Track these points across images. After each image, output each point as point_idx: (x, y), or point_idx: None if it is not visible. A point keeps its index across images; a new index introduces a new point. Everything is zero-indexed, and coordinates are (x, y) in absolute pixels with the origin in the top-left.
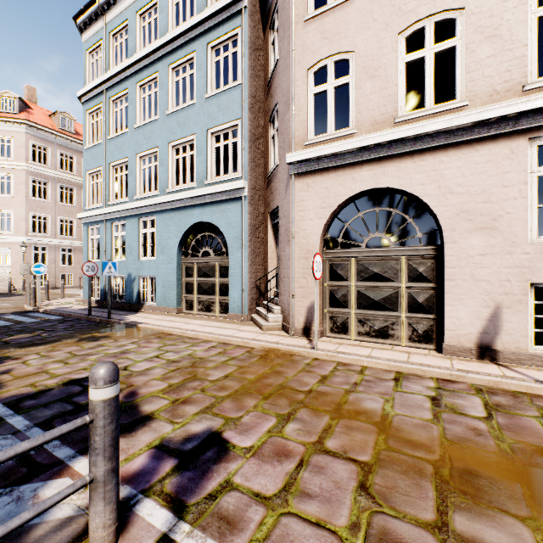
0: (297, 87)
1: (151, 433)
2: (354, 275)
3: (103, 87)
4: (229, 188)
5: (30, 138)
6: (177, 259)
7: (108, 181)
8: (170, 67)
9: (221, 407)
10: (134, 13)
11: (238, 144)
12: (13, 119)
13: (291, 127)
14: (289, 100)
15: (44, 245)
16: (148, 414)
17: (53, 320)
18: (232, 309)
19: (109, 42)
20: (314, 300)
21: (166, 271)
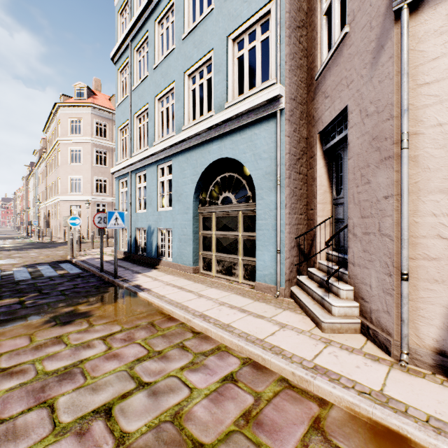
0: None
1: None
2: None
3: (129, 40)
4: (257, 102)
5: (94, 117)
6: (193, 208)
7: (132, 132)
8: None
9: None
10: None
11: (270, 38)
12: (82, 103)
13: None
14: None
15: (104, 203)
16: None
17: (68, 275)
18: (262, 276)
19: None
20: None
21: (182, 223)
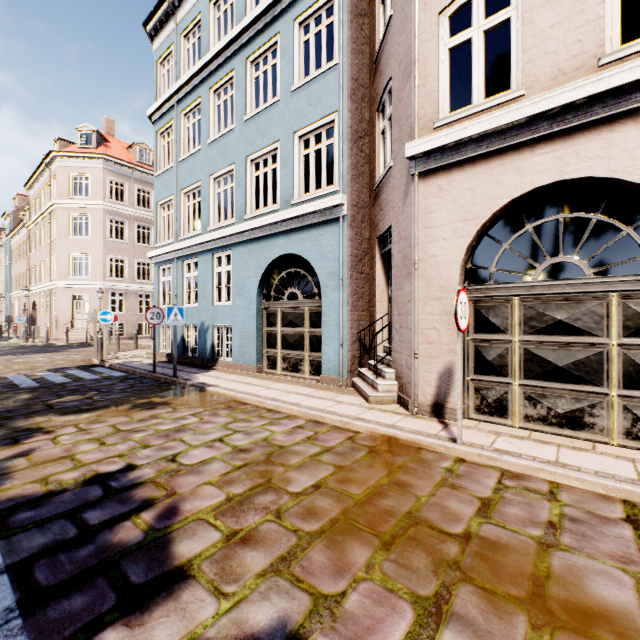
0: (422, 44)
1: (175, 621)
2: (517, 324)
3: (174, 100)
4: (322, 207)
5: (108, 174)
6: (257, 303)
7: (179, 211)
8: (248, 61)
9: (305, 562)
10: (207, 3)
11: (335, 147)
12: (90, 154)
13: (413, 105)
14: (410, 65)
15: (121, 291)
16: (183, 564)
17: (114, 377)
18: (327, 370)
19: (180, 46)
20: (450, 363)
21: (244, 319)
